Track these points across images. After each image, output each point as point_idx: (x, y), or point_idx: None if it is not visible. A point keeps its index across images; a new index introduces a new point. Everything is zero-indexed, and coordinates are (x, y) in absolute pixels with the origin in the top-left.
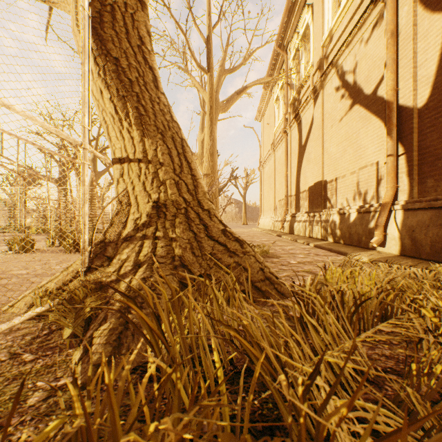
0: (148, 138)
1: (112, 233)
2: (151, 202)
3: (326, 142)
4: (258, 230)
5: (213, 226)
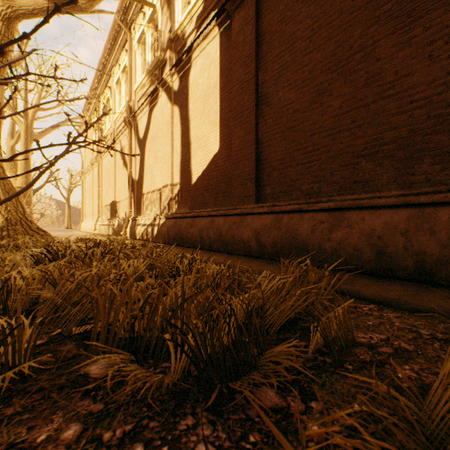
0: (2, 194)
1: None
2: (5, 218)
3: (117, 178)
4: (78, 232)
5: (33, 226)
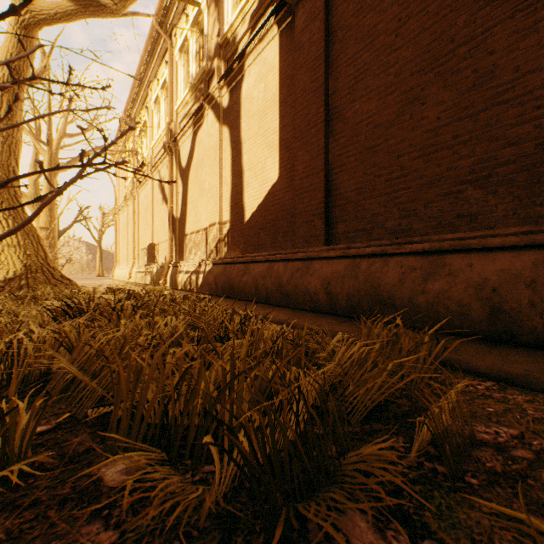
0: (21, 236)
1: (1, 277)
2: (24, 264)
3: (155, 216)
4: (111, 281)
5: (56, 274)
